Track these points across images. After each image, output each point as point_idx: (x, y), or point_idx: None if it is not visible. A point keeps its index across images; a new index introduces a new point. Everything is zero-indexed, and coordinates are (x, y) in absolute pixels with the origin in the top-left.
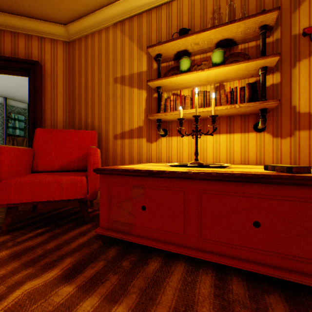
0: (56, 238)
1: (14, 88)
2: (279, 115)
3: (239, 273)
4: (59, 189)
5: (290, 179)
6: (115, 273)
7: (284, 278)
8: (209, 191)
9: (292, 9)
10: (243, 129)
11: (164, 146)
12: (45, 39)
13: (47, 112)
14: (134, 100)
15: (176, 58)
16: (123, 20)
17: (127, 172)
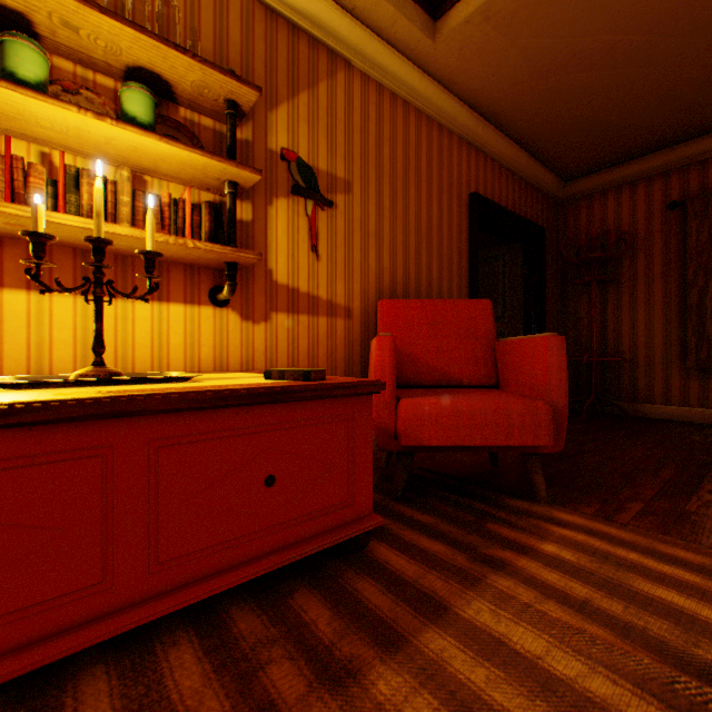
0: None
1: None
2: (252, 280)
3: (237, 594)
4: None
5: (317, 390)
6: None
7: (310, 552)
8: (181, 438)
9: (270, 105)
10: (190, 297)
11: None
12: None
13: None
14: None
15: None
16: None
17: None
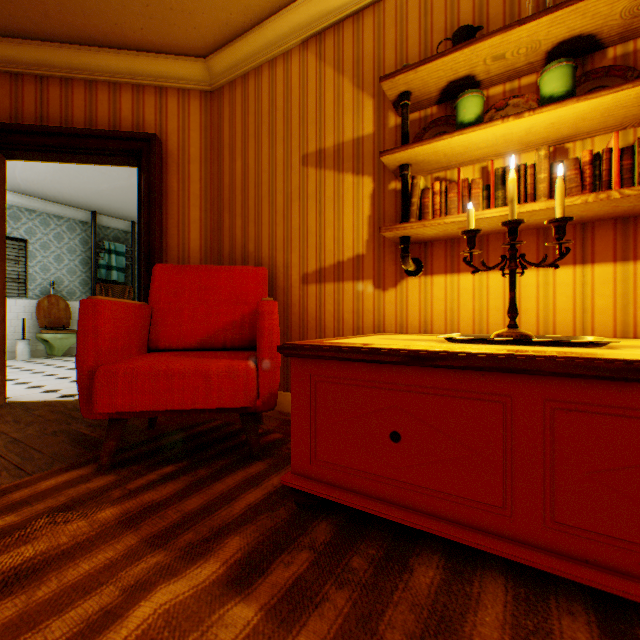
0: (201, 488)
1: (110, 194)
2: None
3: None
4: (204, 386)
5: None
6: (339, 584)
7: None
8: (576, 405)
9: None
10: (619, 254)
11: (414, 297)
12: (168, 91)
13: (171, 234)
14: (345, 199)
15: (444, 97)
16: (321, 32)
17: (357, 354)
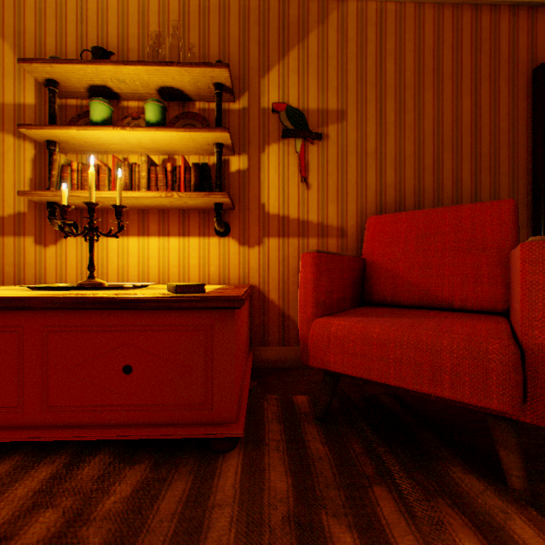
0: None
1: None
2: (247, 214)
3: (115, 447)
4: None
5: (162, 302)
6: None
7: (157, 437)
8: (62, 327)
9: (262, 73)
10: (202, 232)
11: (73, 253)
12: None
13: None
14: (6, 157)
15: (95, 96)
16: None
17: None
